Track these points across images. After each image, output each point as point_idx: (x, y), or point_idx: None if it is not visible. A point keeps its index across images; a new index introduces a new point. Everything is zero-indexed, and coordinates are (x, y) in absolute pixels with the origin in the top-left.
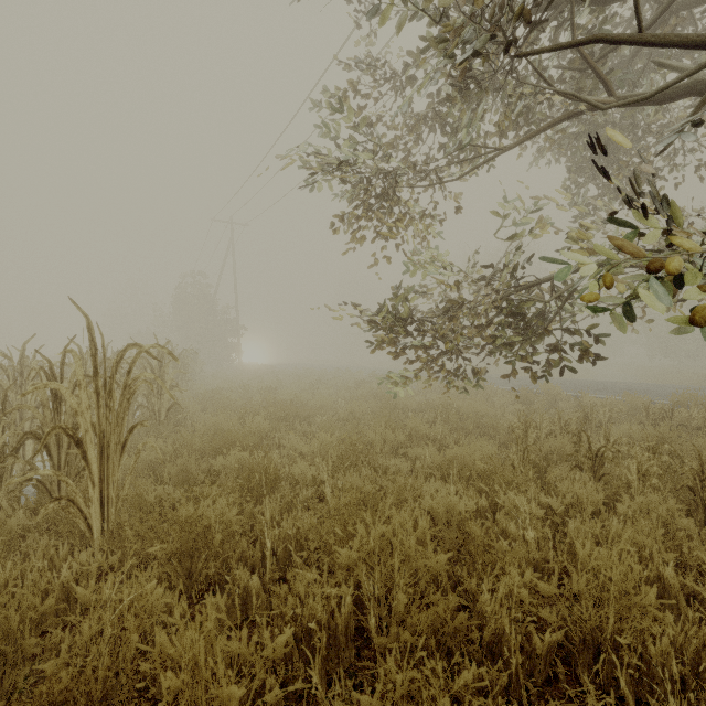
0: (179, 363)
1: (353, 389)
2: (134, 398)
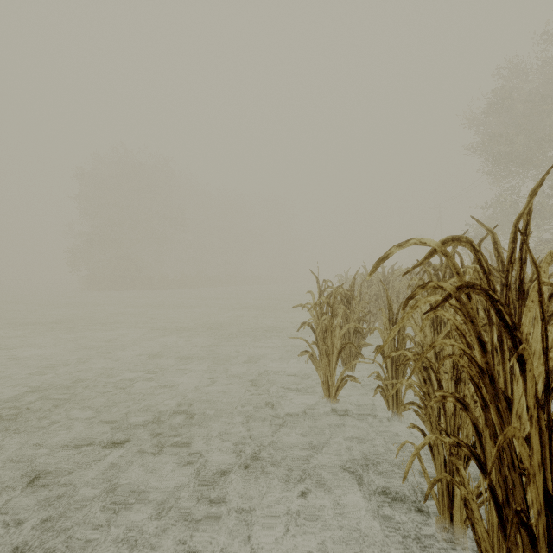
0: None
1: None
2: None
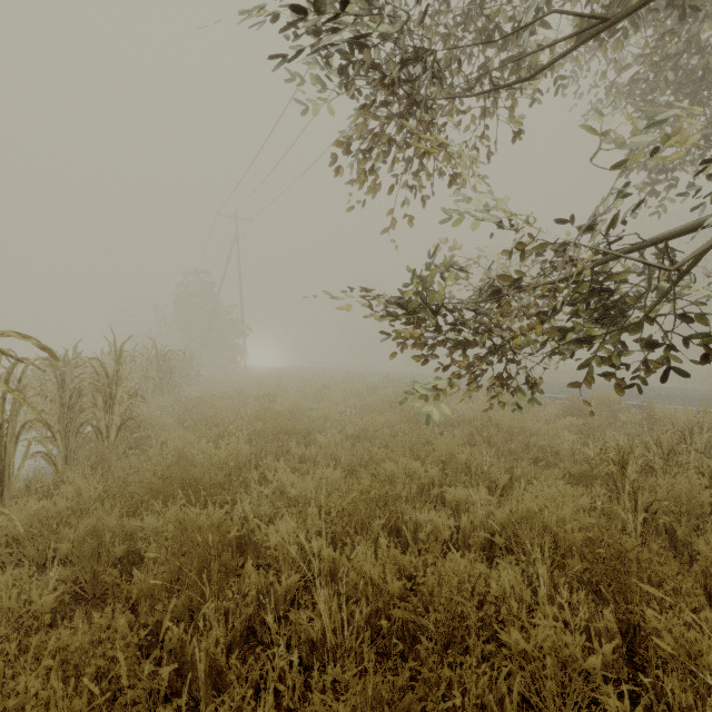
0: (61, 364)
1: (365, 396)
2: (74, 412)
